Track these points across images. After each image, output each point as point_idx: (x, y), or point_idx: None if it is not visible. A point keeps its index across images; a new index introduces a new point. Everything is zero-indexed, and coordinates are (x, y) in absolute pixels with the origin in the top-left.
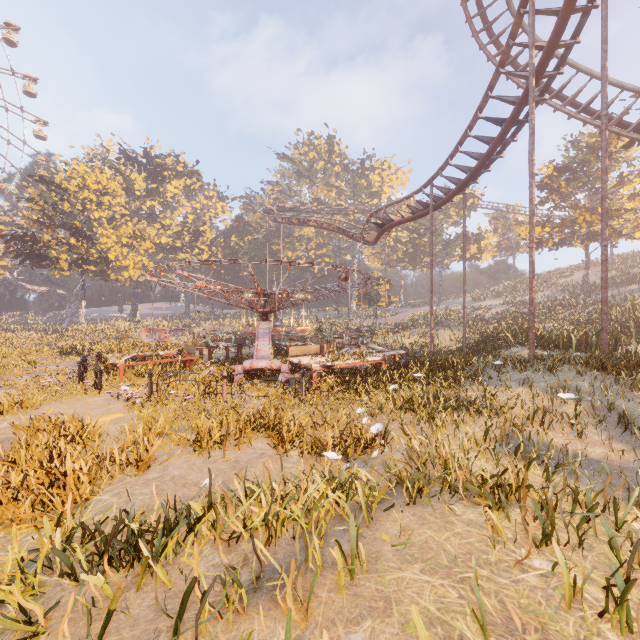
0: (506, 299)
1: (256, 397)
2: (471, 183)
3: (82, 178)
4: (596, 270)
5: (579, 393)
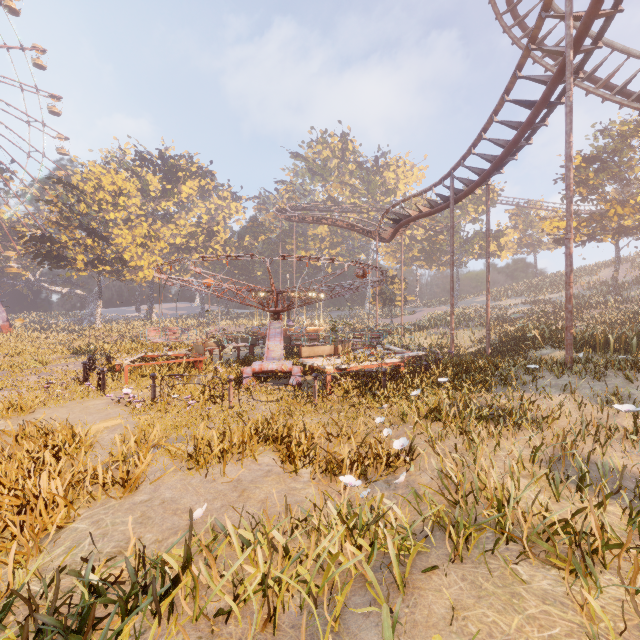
0: (528, 298)
1: (265, 402)
2: (495, 173)
3: (98, 179)
4: (625, 267)
5: (636, 403)
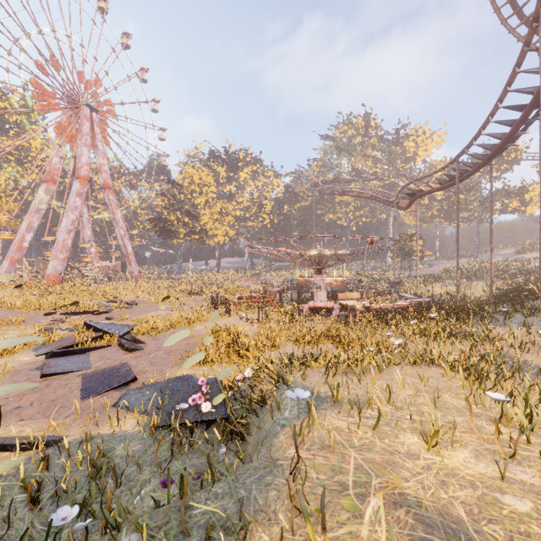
0: None
1: (320, 324)
2: (496, 156)
3: (191, 177)
4: None
5: None
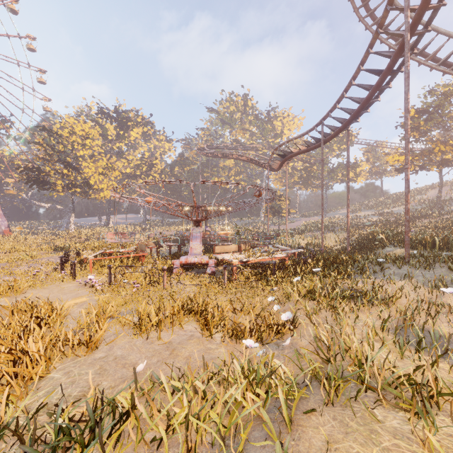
0: (376, 211)
1: (189, 285)
2: (353, 122)
3: (71, 127)
4: (446, 189)
5: None
